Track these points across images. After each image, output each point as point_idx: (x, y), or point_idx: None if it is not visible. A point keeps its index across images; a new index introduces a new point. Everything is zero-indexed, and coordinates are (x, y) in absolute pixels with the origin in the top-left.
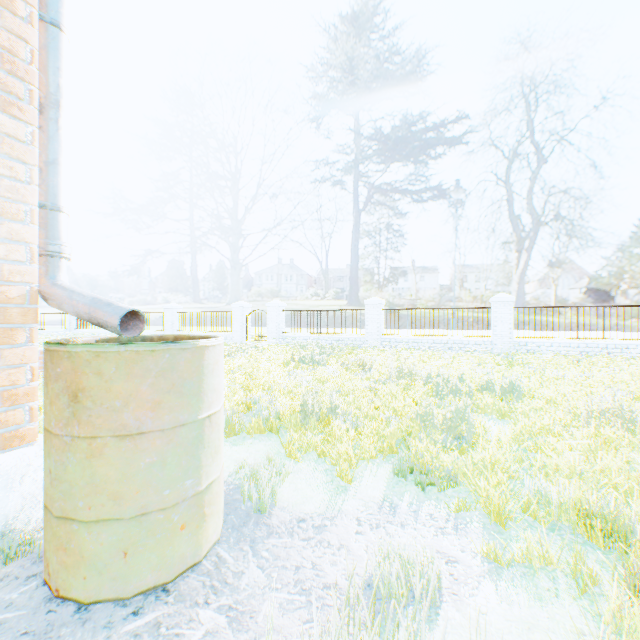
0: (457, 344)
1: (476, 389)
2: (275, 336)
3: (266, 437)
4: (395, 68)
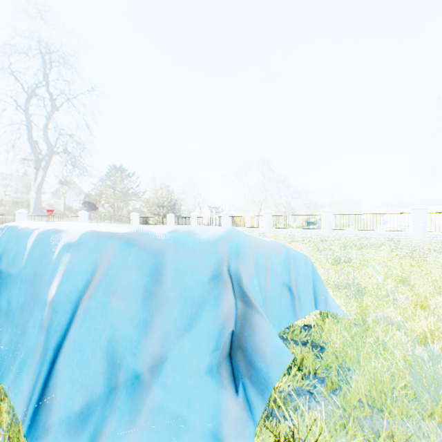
0: None
1: None
2: None
3: None
4: None
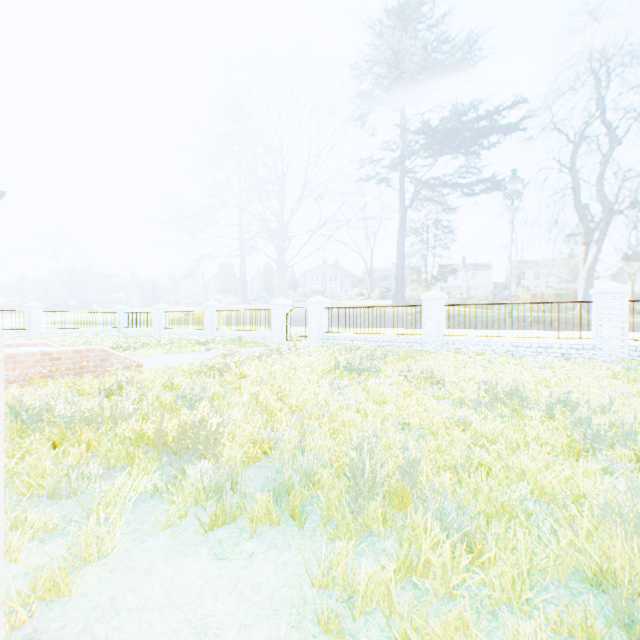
0: (544, 348)
1: (638, 427)
2: (317, 336)
3: (281, 535)
4: (447, 47)
